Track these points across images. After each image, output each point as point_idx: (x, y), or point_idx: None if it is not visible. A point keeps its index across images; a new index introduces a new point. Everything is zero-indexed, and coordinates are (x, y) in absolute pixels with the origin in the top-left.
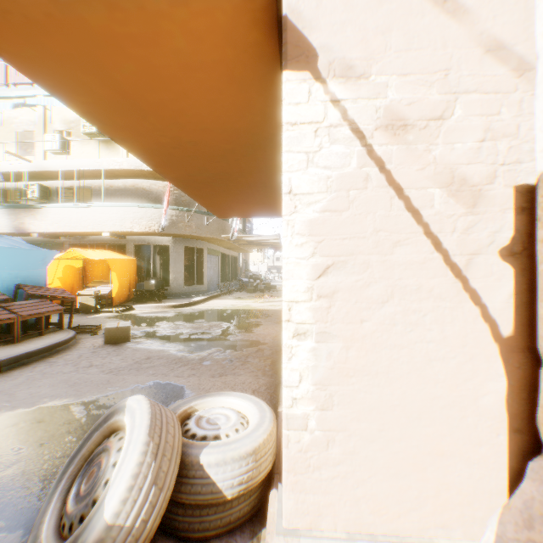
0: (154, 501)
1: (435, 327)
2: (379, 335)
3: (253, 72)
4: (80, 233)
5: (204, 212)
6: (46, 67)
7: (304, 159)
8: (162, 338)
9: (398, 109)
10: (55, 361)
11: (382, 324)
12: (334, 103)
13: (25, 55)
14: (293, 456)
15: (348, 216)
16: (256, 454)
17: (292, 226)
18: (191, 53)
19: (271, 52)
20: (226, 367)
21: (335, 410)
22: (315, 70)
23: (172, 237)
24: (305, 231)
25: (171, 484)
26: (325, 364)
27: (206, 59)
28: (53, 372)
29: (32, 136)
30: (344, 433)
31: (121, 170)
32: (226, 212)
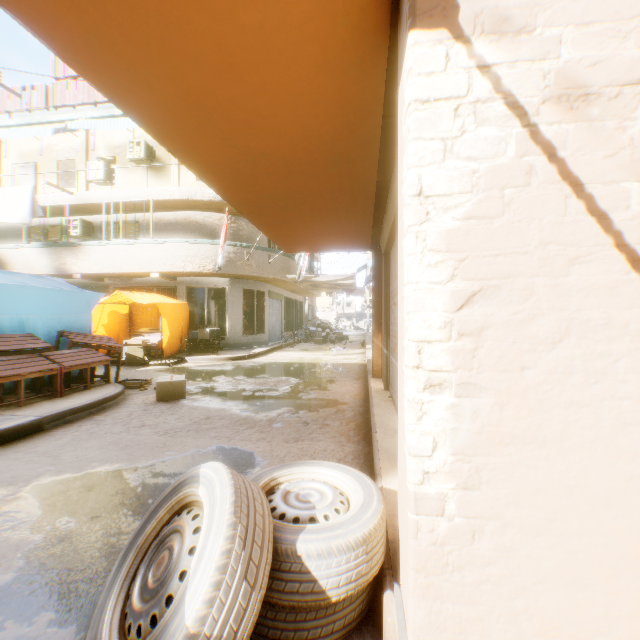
0: (245, 602)
1: (631, 377)
2: (547, 388)
3: (352, 52)
4: (126, 274)
5: (266, 248)
6: (99, 58)
7: (439, 148)
8: (222, 395)
9: (575, 74)
10: (102, 420)
11: (551, 373)
12: (482, 69)
13: (76, 43)
14: (425, 551)
15: (502, 224)
16: (367, 543)
17: (422, 239)
18: (277, 29)
19: (379, 20)
20: (302, 431)
21: (483, 489)
22: (454, 27)
23: (229, 278)
24: (441, 245)
25: (265, 580)
26: (469, 426)
27: (295, 36)
28: (100, 432)
29: (74, 165)
30: (497, 522)
31: (172, 200)
32: (296, 245)
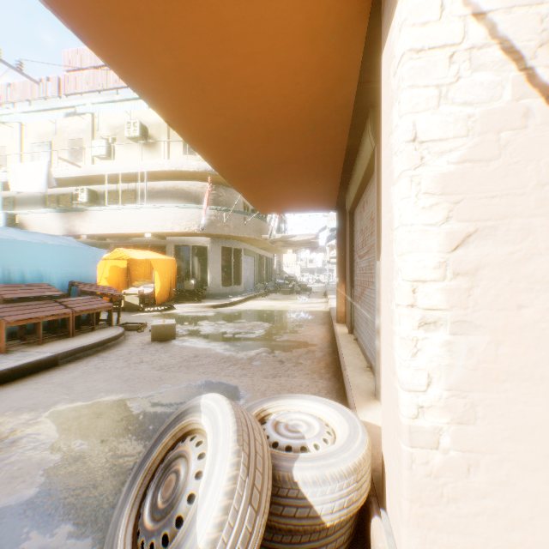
0: (251, 526)
1: None
2: (544, 326)
3: (336, 19)
4: (124, 235)
5: (242, 212)
6: (109, 34)
7: (433, 95)
8: (206, 337)
9: None
10: (107, 356)
11: (548, 311)
12: (477, 17)
13: (90, 20)
14: (419, 482)
15: (497, 167)
16: (357, 472)
17: (417, 183)
18: None
19: None
20: (278, 368)
21: (478, 424)
22: None
23: (210, 237)
24: (436, 188)
25: (267, 505)
26: (463, 363)
27: (284, 6)
28: (105, 367)
29: (81, 143)
30: (492, 457)
31: (162, 171)
32: (270, 207)
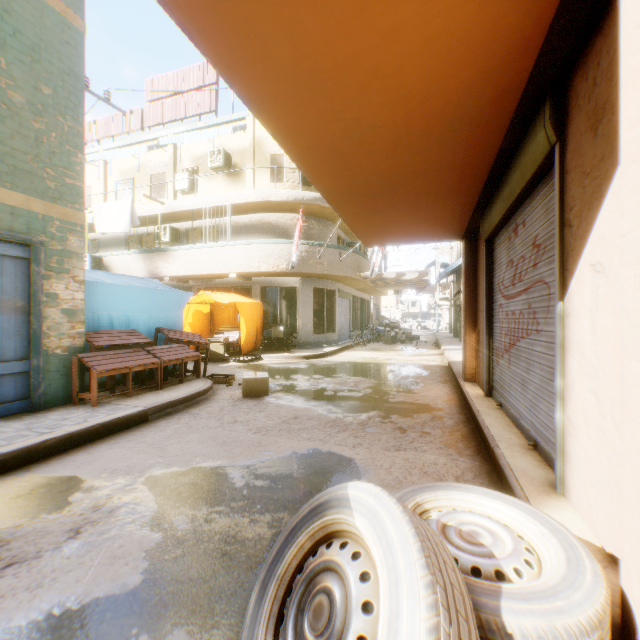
0: None
1: None
2: None
3: None
4: (207, 276)
5: (337, 246)
6: (220, 23)
7: None
8: (304, 394)
9: None
10: (197, 413)
11: None
12: None
13: (200, 7)
14: None
15: None
16: (600, 626)
17: None
18: None
19: None
20: (400, 438)
21: None
22: None
23: (300, 277)
24: None
25: None
26: None
27: None
28: (197, 426)
29: (163, 178)
30: None
31: (248, 203)
32: (379, 238)
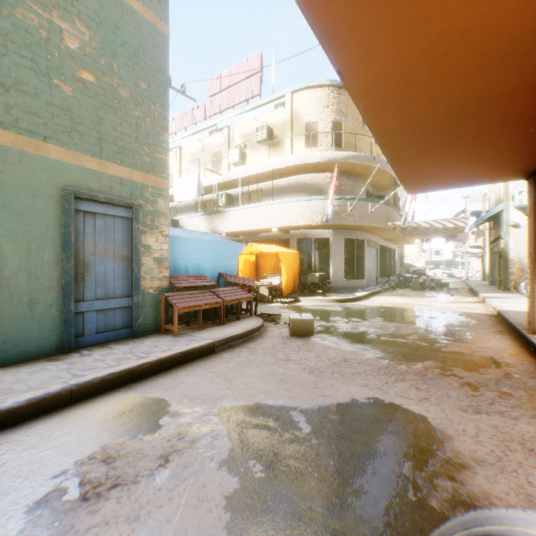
0: None
1: None
2: None
3: None
4: (253, 231)
5: (368, 199)
6: None
7: None
8: (347, 336)
9: None
10: (253, 348)
11: None
12: None
13: None
14: None
15: None
16: None
17: None
18: None
19: None
20: (473, 397)
21: None
22: None
23: (332, 229)
24: None
25: None
26: None
27: None
28: (255, 361)
29: (220, 155)
30: None
31: (287, 167)
32: (425, 183)
